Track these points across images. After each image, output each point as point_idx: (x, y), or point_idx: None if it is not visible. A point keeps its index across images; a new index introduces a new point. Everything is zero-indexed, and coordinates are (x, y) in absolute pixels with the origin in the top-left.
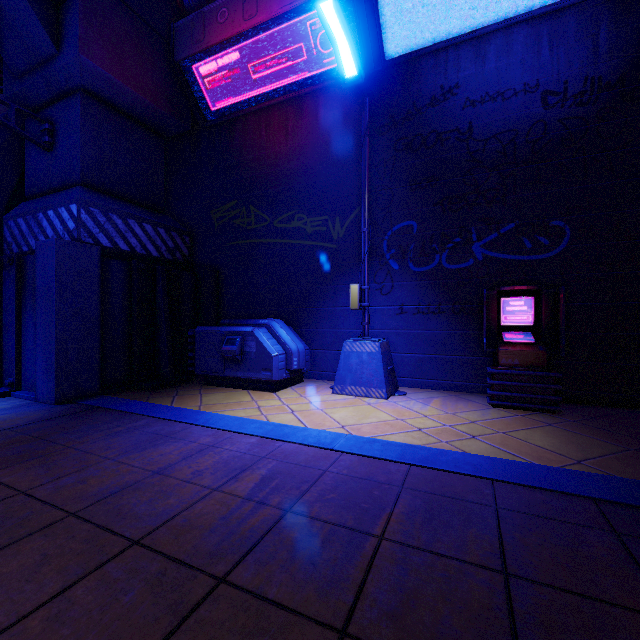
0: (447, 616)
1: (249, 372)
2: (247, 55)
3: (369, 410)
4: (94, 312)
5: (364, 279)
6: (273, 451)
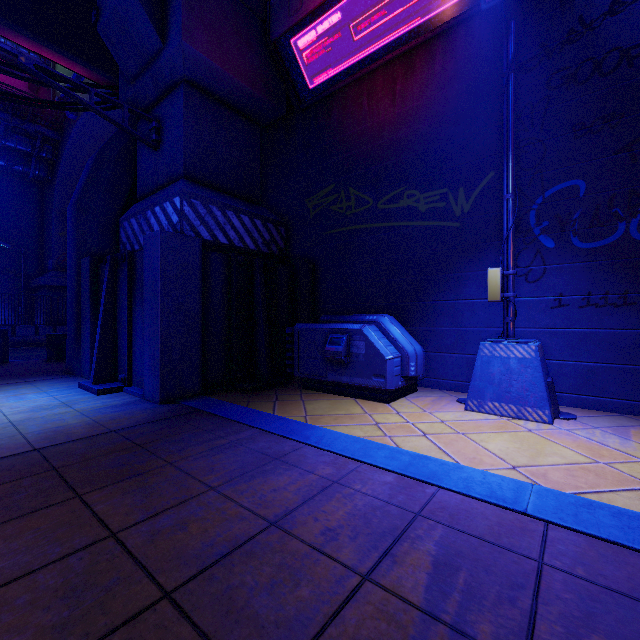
0: None
1: (357, 377)
2: (349, 13)
3: (537, 441)
4: (195, 307)
5: (507, 261)
6: (428, 504)
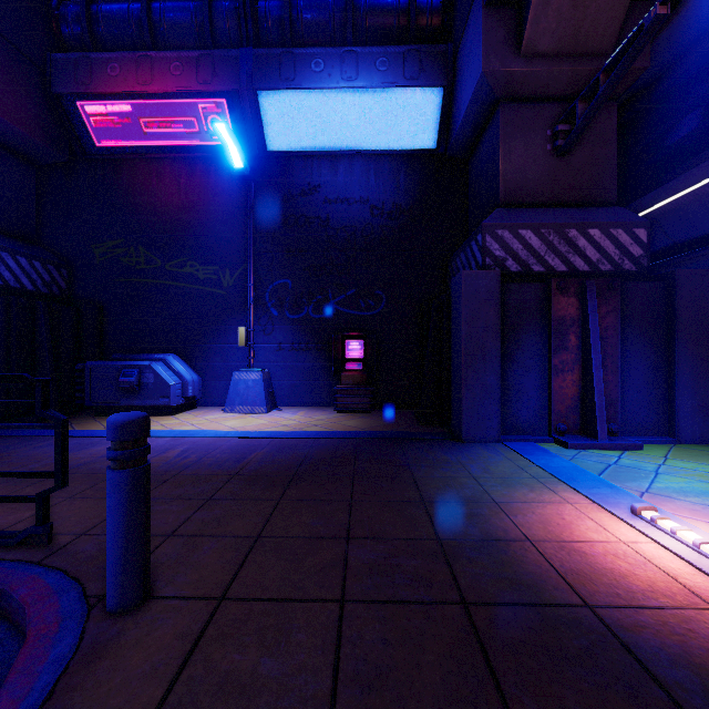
0: (276, 468)
1: (147, 400)
2: (139, 111)
3: (253, 420)
4: None
5: (250, 323)
6: (185, 442)
